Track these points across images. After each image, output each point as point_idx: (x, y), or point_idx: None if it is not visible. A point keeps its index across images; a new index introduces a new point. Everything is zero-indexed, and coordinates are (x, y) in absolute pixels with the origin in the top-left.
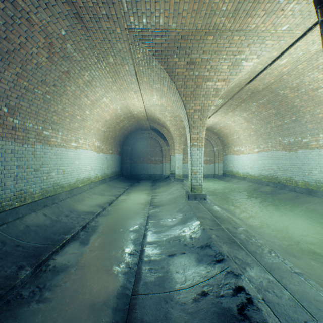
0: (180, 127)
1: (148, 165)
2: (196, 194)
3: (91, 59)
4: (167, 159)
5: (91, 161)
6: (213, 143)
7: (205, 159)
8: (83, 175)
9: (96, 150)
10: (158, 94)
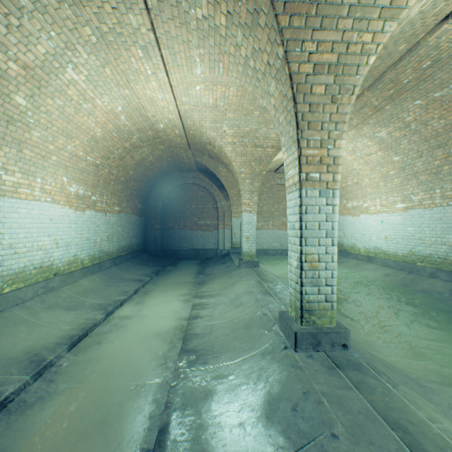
0: (253, 159)
1: (192, 234)
2: (317, 330)
3: None
4: (227, 223)
5: (53, 227)
6: None
7: None
8: (19, 263)
9: (71, 203)
10: (204, 52)
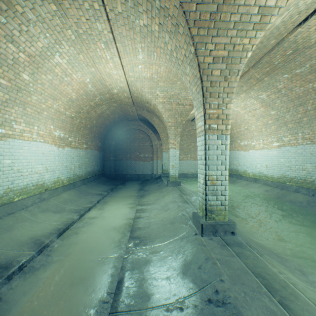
0: (177, 113)
1: (135, 163)
2: (215, 223)
3: None
4: (159, 156)
5: (44, 158)
6: None
7: None
8: (24, 182)
9: (55, 143)
10: (144, 45)
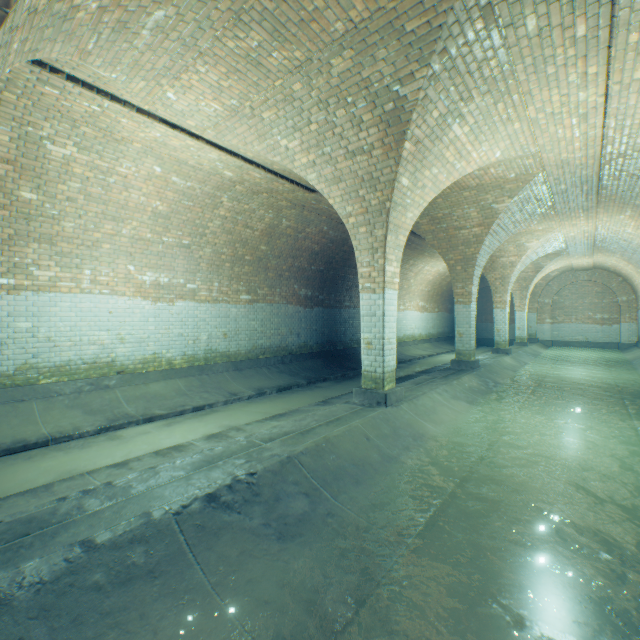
0: (519, 279)
1: (492, 326)
2: (497, 348)
3: (413, 255)
4: None
5: (414, 320)
6: (614, 289)
7: (599, 317)
8: (408, 333)
9: (419, 310)
10: None
